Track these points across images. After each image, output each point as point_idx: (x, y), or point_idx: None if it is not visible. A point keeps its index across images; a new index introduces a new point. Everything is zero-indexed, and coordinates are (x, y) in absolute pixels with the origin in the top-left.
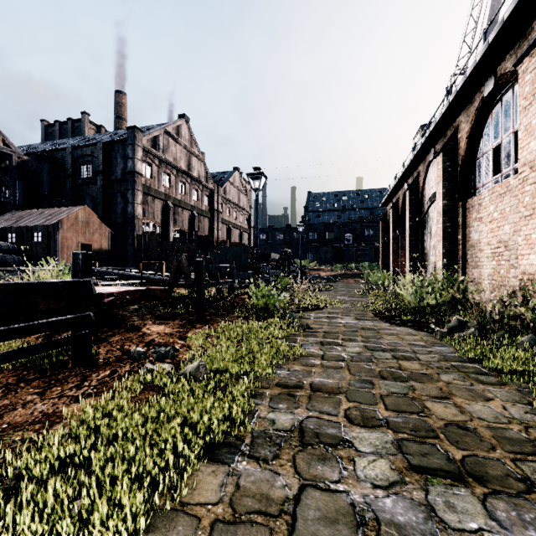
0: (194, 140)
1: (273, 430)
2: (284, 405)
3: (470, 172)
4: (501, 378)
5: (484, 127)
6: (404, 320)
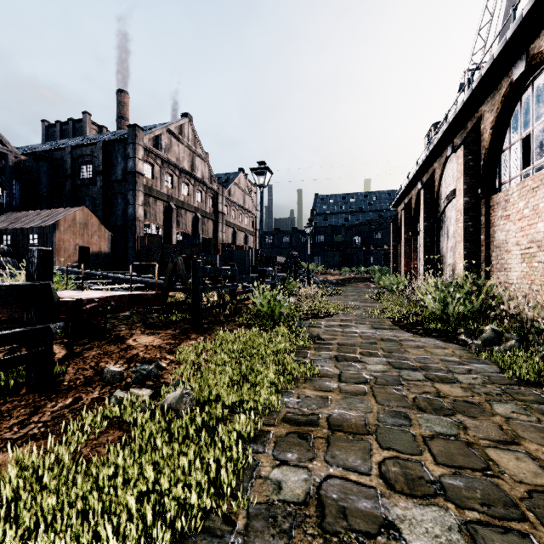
0: (198, 139)
1: (279, 503)
2: (294, 455)
3: (494, 166)
4: None
5: (511, 116)
6: (427, 329)
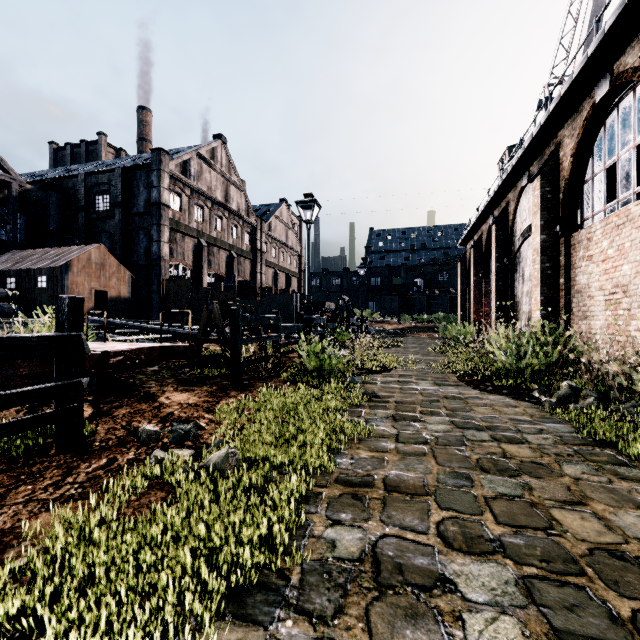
0: (233, 165)
1: (333, 560)
2: (348, 515)
3: (575, 200)
4: None
5: (594, 142)
6: (497, 386)
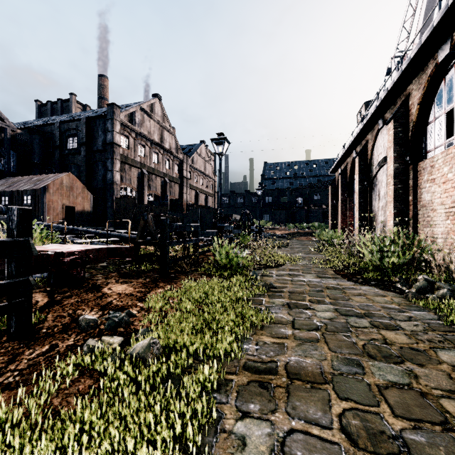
0: (166, 116)
1: None
2: (256, 406)
3: (421, 137)
4: None
5: (436, 93)
6: (365, 278)
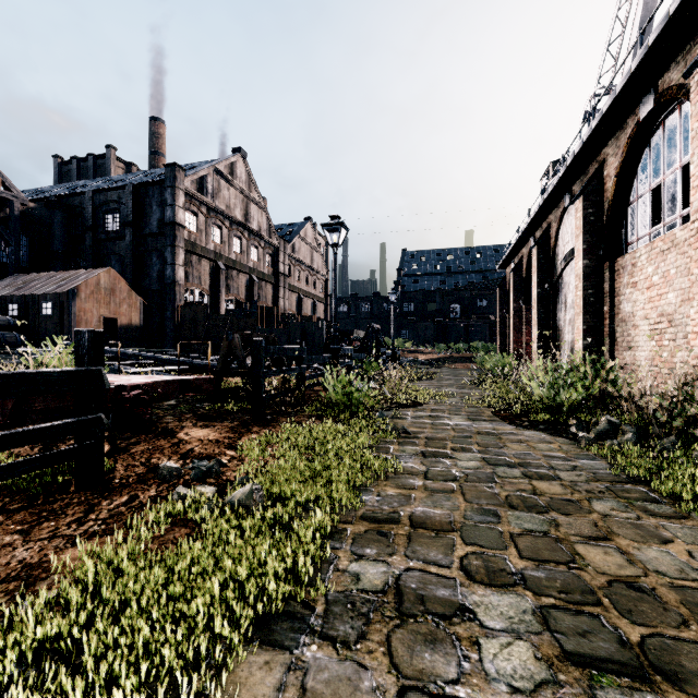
0: (253, 181)
1: (357, 592)
2: (373, 550)
3: (620, 222)
4: (678, 507)
5: (639, 162)
6: (533, 421)
